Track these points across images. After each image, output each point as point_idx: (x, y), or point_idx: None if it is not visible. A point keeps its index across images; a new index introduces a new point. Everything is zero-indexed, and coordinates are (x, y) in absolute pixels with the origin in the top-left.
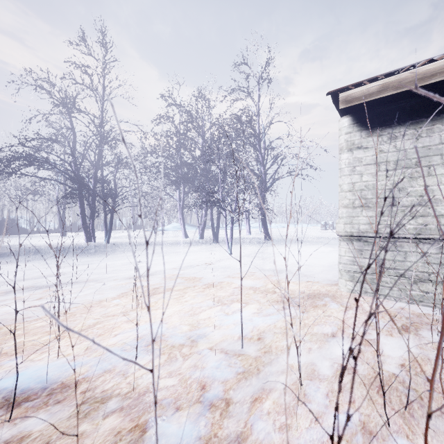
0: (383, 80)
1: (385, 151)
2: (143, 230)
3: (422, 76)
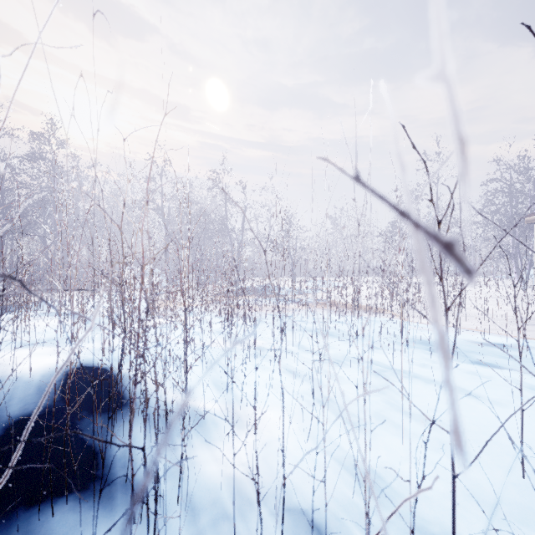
0: None
1: None
2: None
3: None
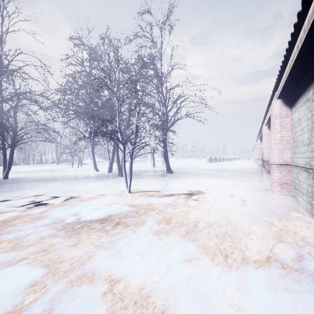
0: None
1: None
2: None
3: None
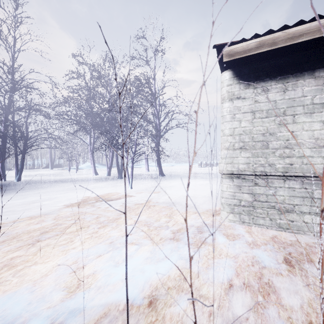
0: (260, 38)
1: (259, 101)
2: None
3: (292, 36)
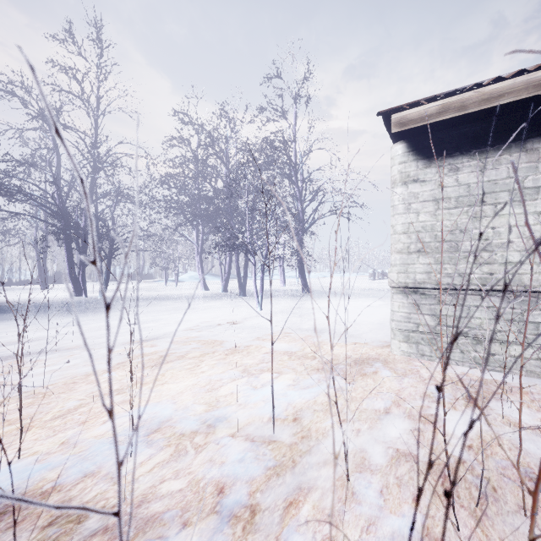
0: (443, 100)
1: (445, 185)
2: (100, 284)
3: (488, 96)
